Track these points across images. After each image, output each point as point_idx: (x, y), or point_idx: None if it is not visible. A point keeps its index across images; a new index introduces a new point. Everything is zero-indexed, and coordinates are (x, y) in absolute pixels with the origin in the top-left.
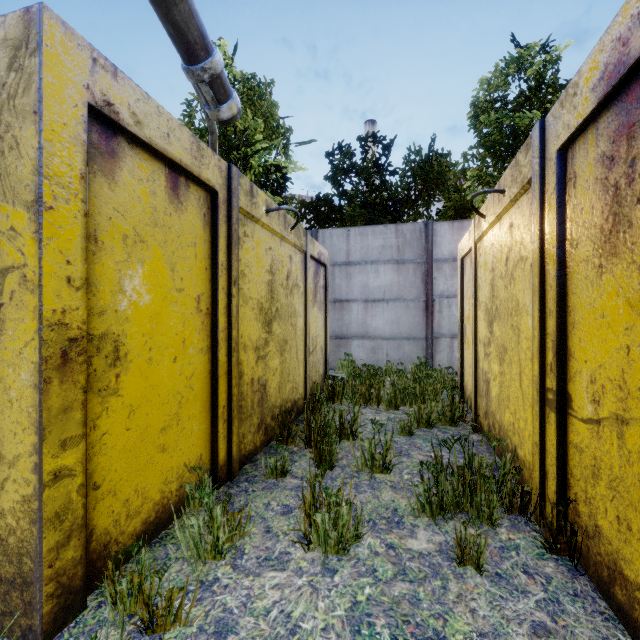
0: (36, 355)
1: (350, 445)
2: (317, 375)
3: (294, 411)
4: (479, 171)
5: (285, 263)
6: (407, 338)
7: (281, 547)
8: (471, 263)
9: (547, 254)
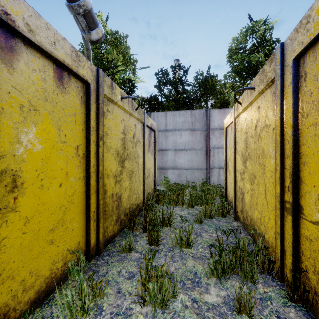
0: None
1: (168, 230)
2: (150, 189)
3: (137, 210)
4: (232, 84)
5: (132, 128)
6: (196, 169)
7: (126, 304)
8: (232, 130)
9: (285, 122)
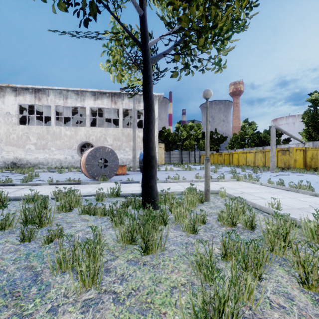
0: (293, 160)
1: None
2: None
3: None
4: None
5: (315, 152)
6: None
7: None
8: None
9: None
